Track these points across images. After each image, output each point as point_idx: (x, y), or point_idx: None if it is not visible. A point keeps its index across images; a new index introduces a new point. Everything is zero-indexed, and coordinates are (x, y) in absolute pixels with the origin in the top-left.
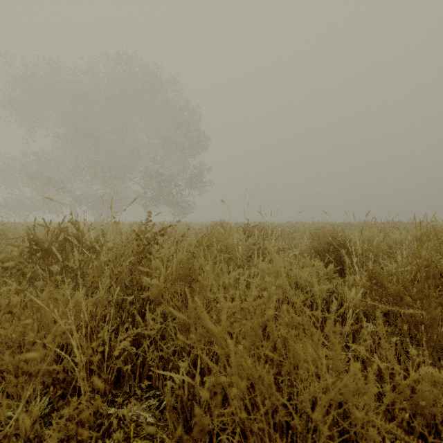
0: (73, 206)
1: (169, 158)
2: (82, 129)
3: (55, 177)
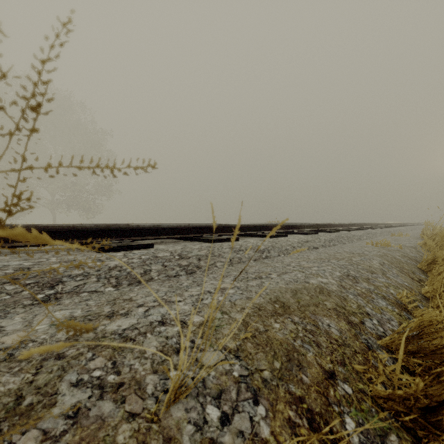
0: None
1: None
2: None
3: None
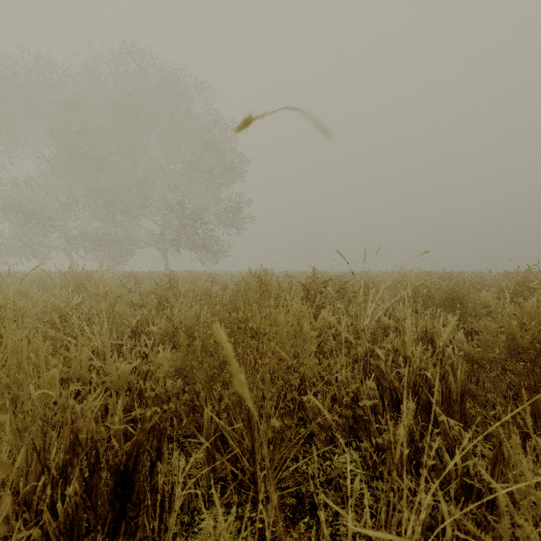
0: (67, 251)
1: (194, 188)
2: (76, 147)
3: (40, 211)
